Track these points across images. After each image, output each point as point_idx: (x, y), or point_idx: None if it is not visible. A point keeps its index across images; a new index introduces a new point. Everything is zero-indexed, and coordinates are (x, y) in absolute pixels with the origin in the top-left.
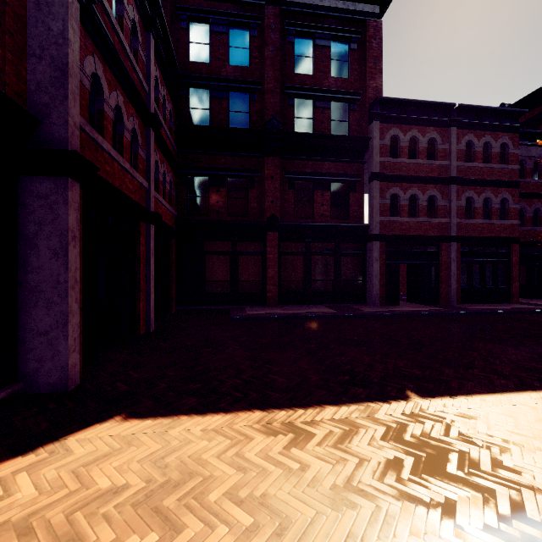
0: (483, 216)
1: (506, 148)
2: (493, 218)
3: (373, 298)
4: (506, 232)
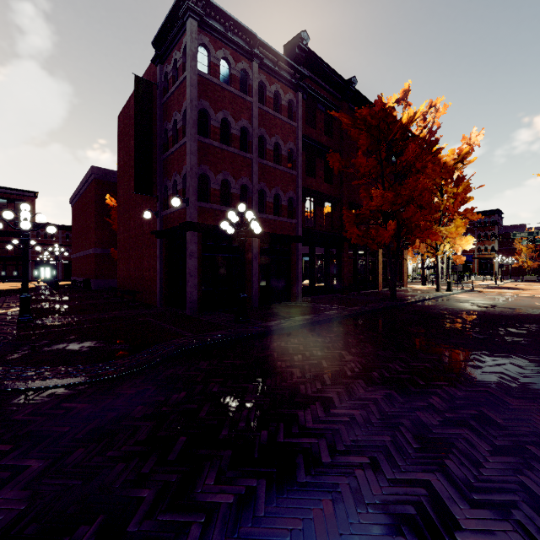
0: None
1: None
2: None
3: (29, 277)
4: None
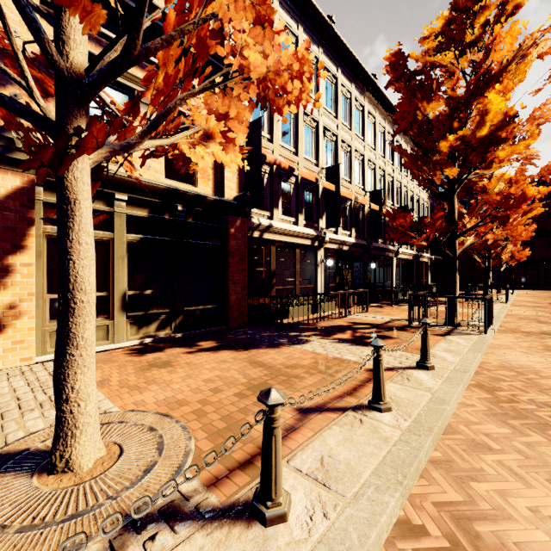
0: None
1: None
2: None
3: None
4: None
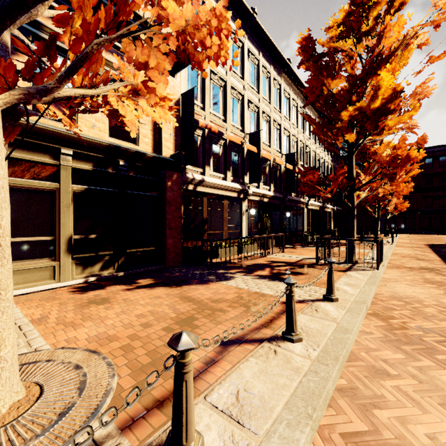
0: None
1: None
2: None
3: None
4: None
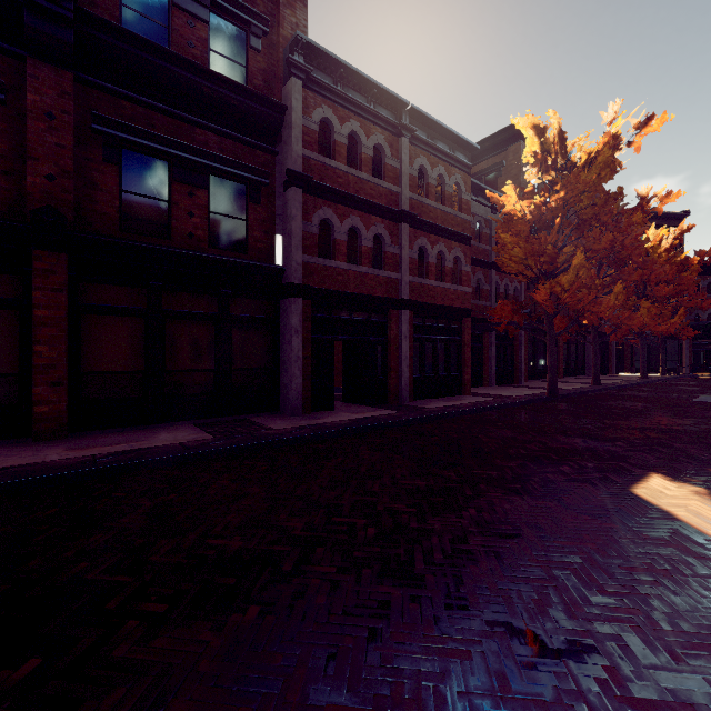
0: (436, 277)
1: (458, 191)
2: (447, 281)
3: (290, 401)
4: (459, 301)
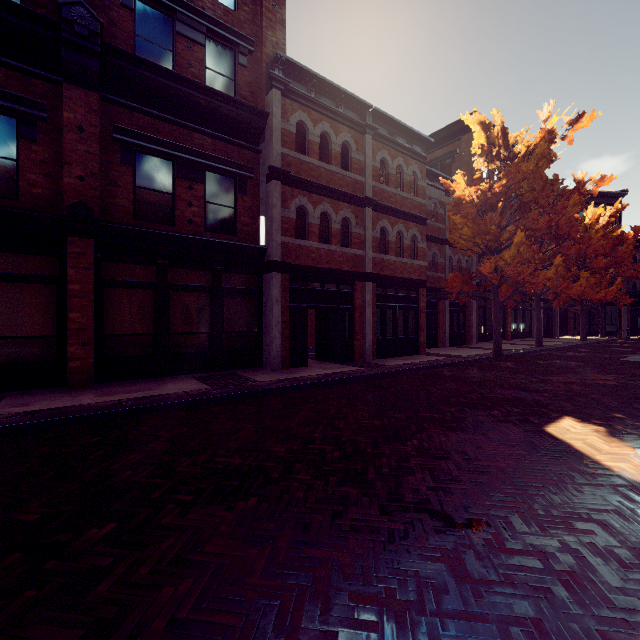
0: (396, 253)
1: (415, 179)
2: (405, 257)
3: (272, 359)
4: (415, 274)
